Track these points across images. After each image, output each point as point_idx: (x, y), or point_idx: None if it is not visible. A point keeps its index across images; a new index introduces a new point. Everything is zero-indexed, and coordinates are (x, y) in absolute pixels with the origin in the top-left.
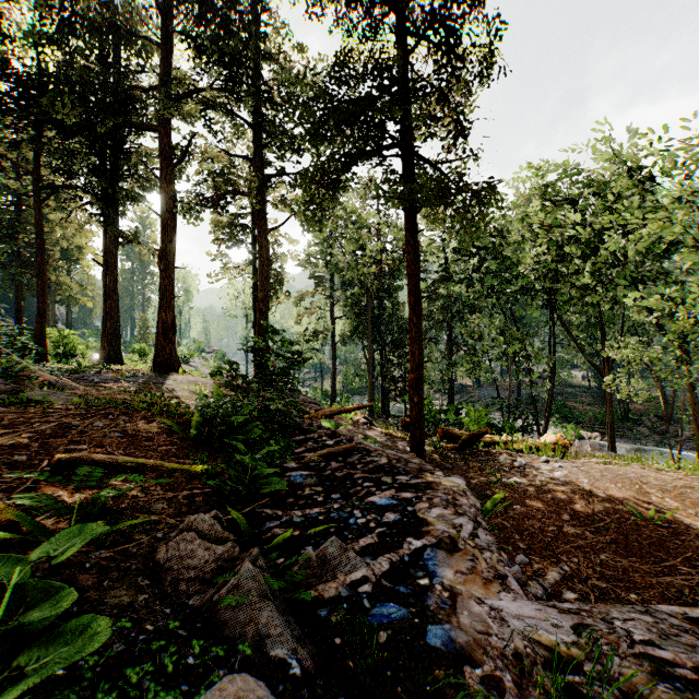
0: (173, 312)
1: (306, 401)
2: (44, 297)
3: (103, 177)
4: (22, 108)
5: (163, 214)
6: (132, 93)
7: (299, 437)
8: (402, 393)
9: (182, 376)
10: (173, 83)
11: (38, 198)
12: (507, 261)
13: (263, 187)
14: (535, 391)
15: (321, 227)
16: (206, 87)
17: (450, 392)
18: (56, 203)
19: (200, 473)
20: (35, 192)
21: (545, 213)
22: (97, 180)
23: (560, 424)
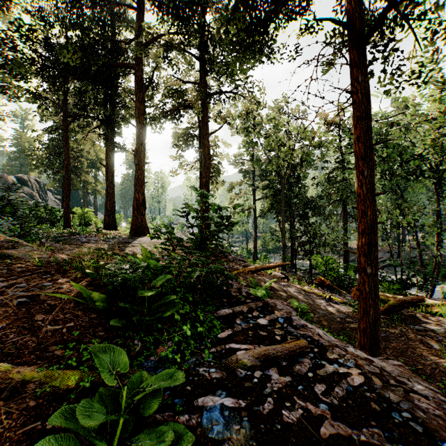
0: (143, 194)
1: (236, 258)
2: (68, 186)
3: (103, 107)
4: (55, 65)
5: (137, 125)
6: (119, 47)
7: (225, 310)
8: (308, 254)
9: (147, 238)
10: (143, 32)
11: (65, 123)
12: (399, 148)
13: (205, 100)
14: (412, 254)
15: (247, 134)
16: (165, 33)
17: (345, 253)
18: (78, 128)
19: (72, 382)
20: (63, 119)
21: (439, 103)
22: (100, 109)
23: (439, 281)
